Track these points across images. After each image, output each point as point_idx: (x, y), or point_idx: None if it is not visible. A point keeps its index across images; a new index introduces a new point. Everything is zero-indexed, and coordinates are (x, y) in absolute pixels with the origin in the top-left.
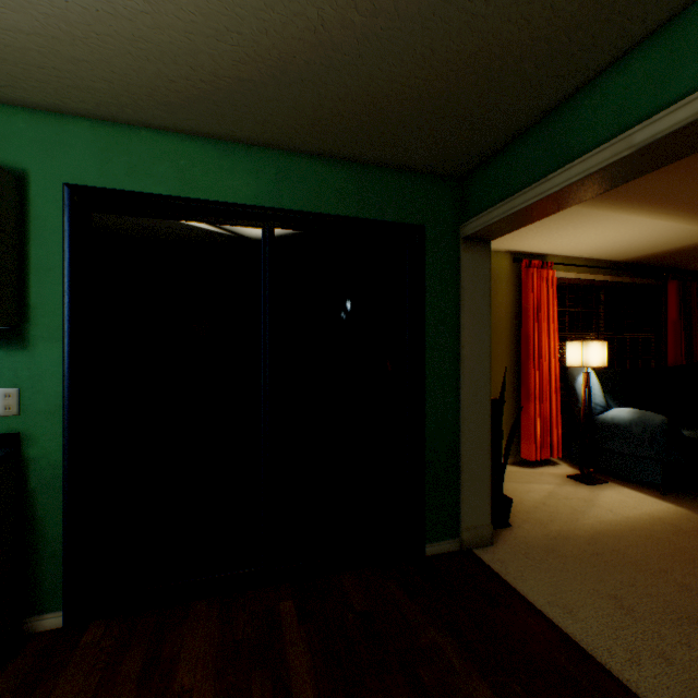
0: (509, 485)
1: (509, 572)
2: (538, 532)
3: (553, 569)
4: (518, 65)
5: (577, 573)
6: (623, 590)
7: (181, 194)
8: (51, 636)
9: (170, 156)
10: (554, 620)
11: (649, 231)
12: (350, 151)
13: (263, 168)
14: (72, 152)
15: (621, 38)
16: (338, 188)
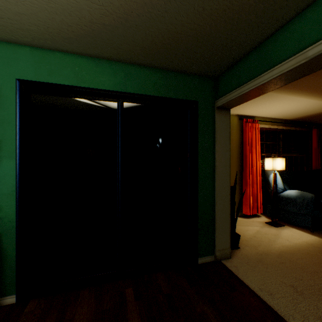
0: (238, 227)
1: (240, 272)
2: (253, 251)
3: (261, 271)
4: (247, 17)
5: (273, 273)
6: (297, 282)
7: (76, 85)
8: (9, 308)
9: (71, 65)
10: (263, 298)
11: (305, 105)
12: (161, 63)
13: (117, 72)
14: (20, 63)
15: (301, 1)
16: (155, 82)
